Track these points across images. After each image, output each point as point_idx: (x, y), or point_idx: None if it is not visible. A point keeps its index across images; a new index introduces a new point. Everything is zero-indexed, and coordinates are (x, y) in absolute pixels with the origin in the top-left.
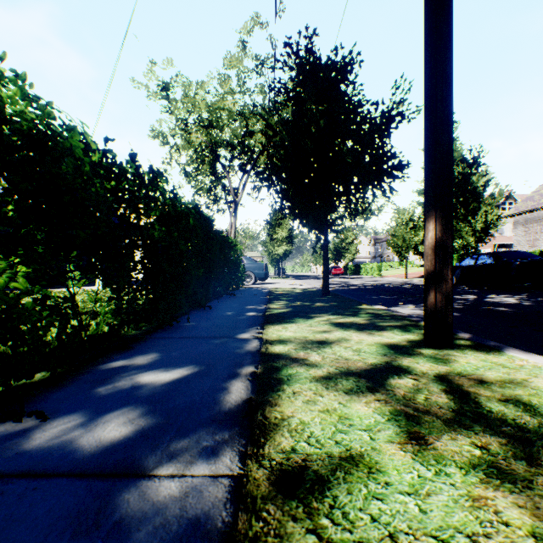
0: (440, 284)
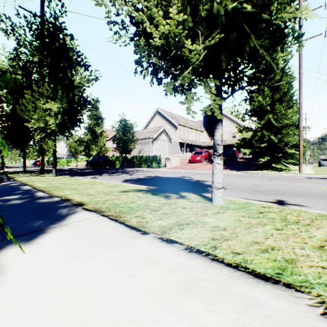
0: (42, 165)
